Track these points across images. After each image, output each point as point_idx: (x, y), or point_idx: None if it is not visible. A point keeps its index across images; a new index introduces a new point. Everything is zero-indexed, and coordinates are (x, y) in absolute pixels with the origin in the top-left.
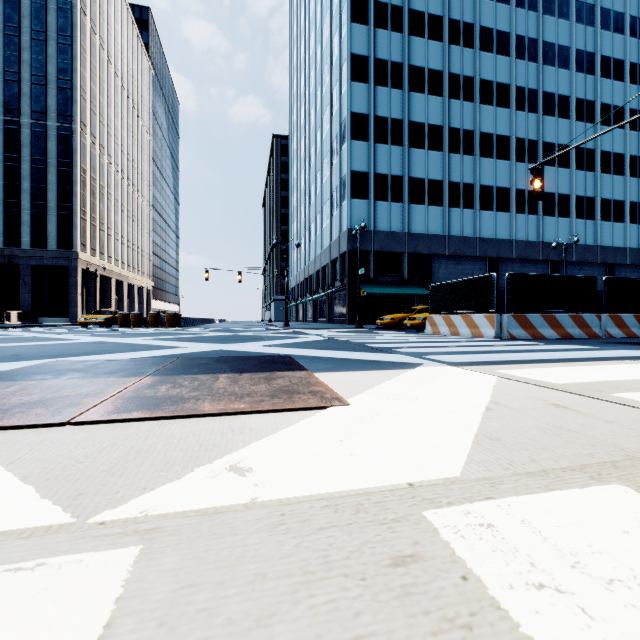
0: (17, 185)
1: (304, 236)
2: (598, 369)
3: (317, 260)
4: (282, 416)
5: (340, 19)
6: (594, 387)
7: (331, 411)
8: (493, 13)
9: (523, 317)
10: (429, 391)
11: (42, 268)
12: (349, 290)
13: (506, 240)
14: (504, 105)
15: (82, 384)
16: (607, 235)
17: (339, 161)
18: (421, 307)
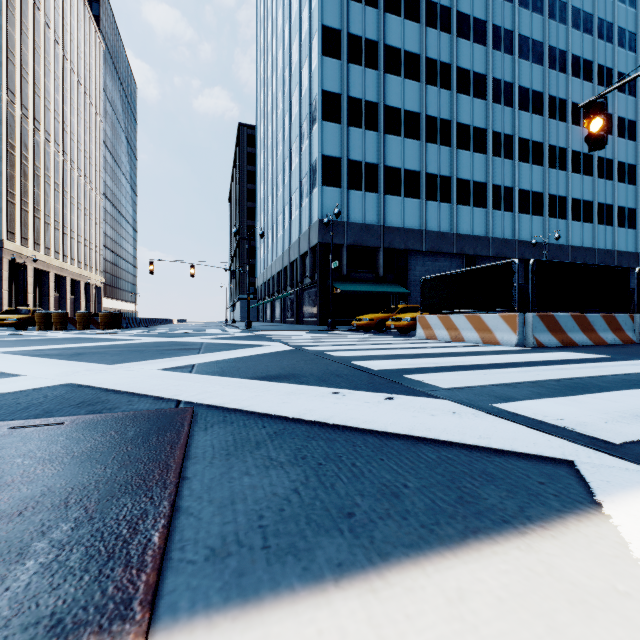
0: None
1: (271, 230)
2: None
3: (285, 255)
4: None
5: None
6: None
7: None
8: None
9: (551, 318)
10: None
11: None
12: (320, 287)
13: (483, 237)
14: (481, 96)
15: None
16: (577, 235)
17: (309, 145)
18: (403, 306)
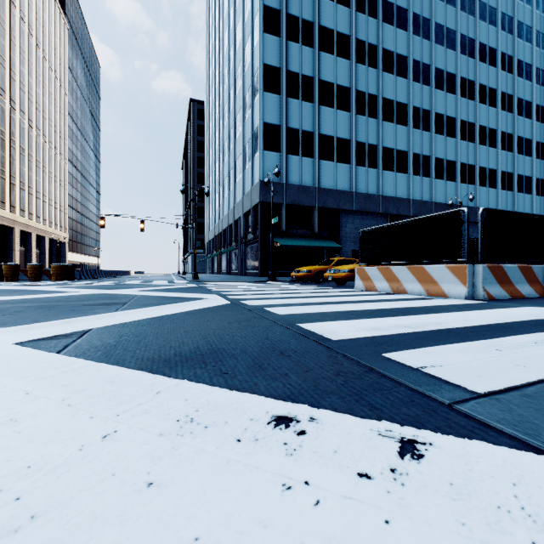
0: None
1: (218, 192)
2: None
3: (230, 214)
4: None
5: None
6: None
7: None
8: None
9: (500, 269)
10: None
11: None
12: (261, 242)
13: (405, 199)
14: (403, 75)
15: None
16: (484, 198)
17: (251, 113)
18: (339, 258)
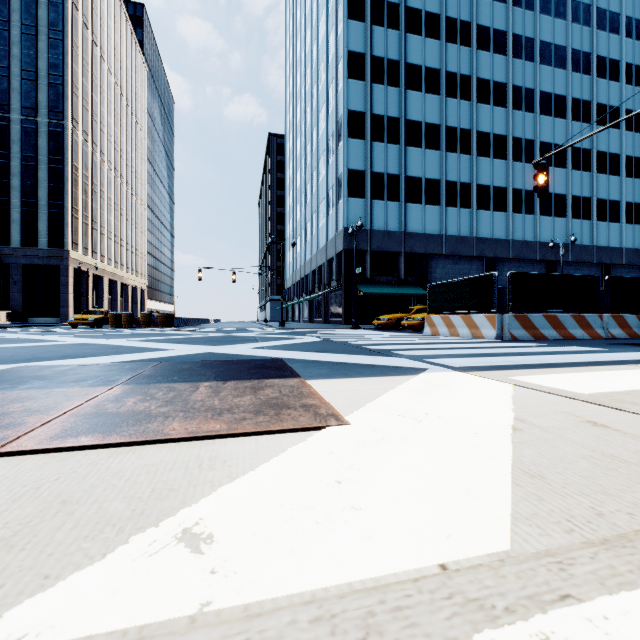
0: (7, 182)
1: (300, 235)
2: (620, 375)
3: (313, 260)
4: (266, 441)
5: (336, 16)
6: (626, 398)
7: (326, 434)
8: (490, 12)
9: (525, 317)
10: (440, 404)
11: (33, 267)
12: (345, 290)
13: (503, 240)
14: (501, 104)
15: (37, 396)
16: (603, 235)
17: (335, 159)
18: (419, 307)
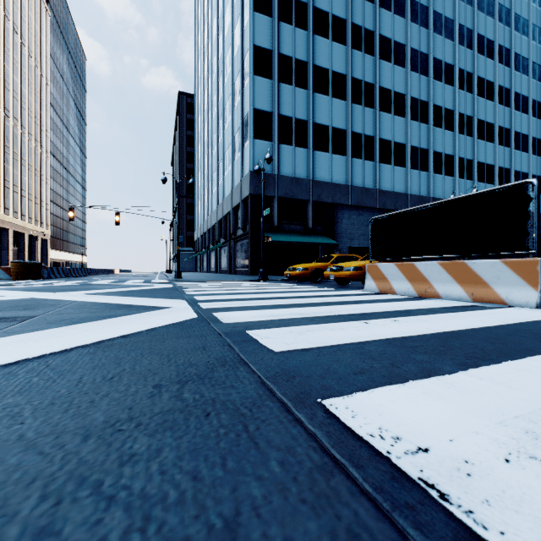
0: None
1: (207, 187)
2: None
3: (219, 209)
4: None
5: None
6: None
7: None
8: None
9: None
10: None
11: None
12: (252, 238)
13: (402, 194)
14: (400, 64)
15: None
16: None
17: (241, 100)
18: (338, 255)
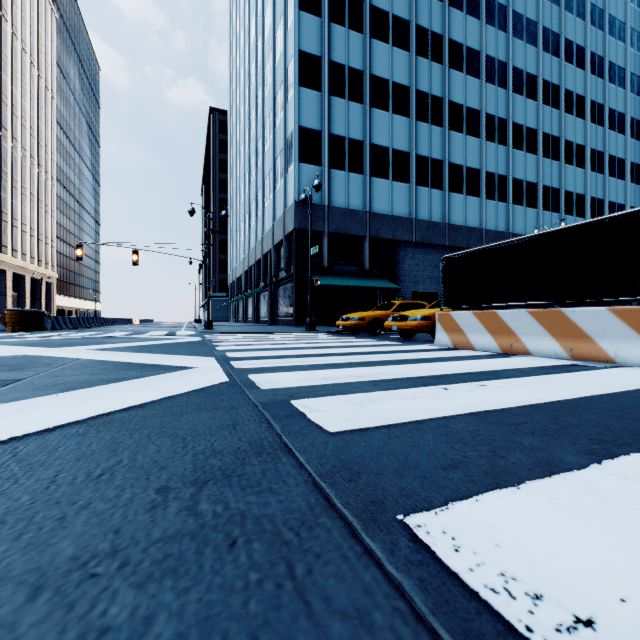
0: None
1: (244, 220)
2: None
3: (258, 247)
4: None
5: None
6: None
7: None
8: None
9: None
10: None
11: None
12: (297, 281)
13: (476, 229)
14: (474, 74)
15: None
16: None
17: (284, 116)
18: (401, 301)
